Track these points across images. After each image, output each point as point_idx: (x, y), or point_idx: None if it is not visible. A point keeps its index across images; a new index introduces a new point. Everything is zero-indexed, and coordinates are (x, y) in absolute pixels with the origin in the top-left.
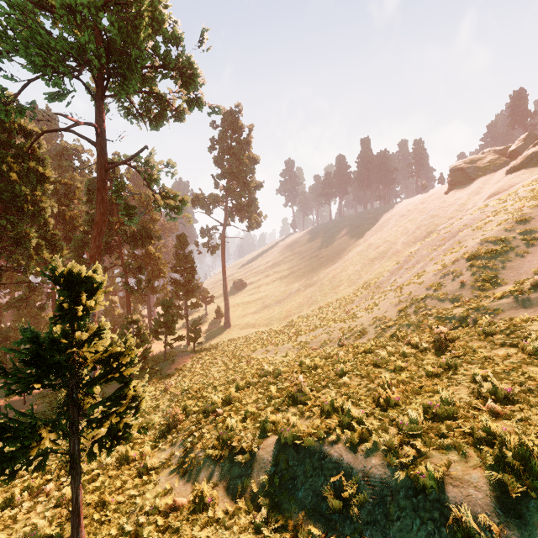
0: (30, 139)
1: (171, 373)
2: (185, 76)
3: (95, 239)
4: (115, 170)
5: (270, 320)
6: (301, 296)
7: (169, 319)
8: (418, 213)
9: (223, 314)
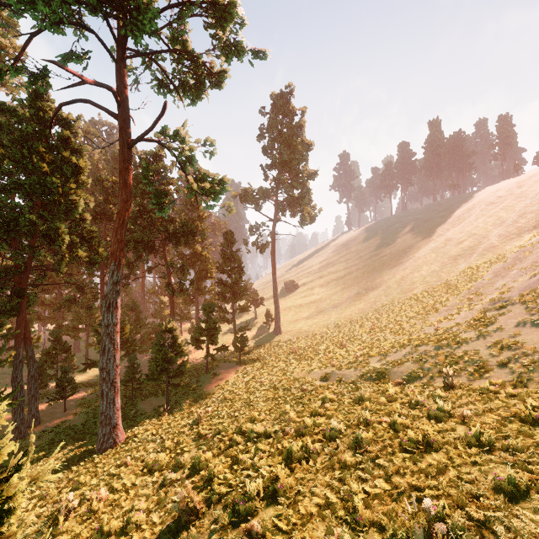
0: (67, 129)
1: (210, 391)
2: (218, 9)
3: (116, 232)
4: (158, 163)
5: (326, 328)
6: (362, 300)
7: (211, 326)
8: (514, 198)
9: (273, 319)
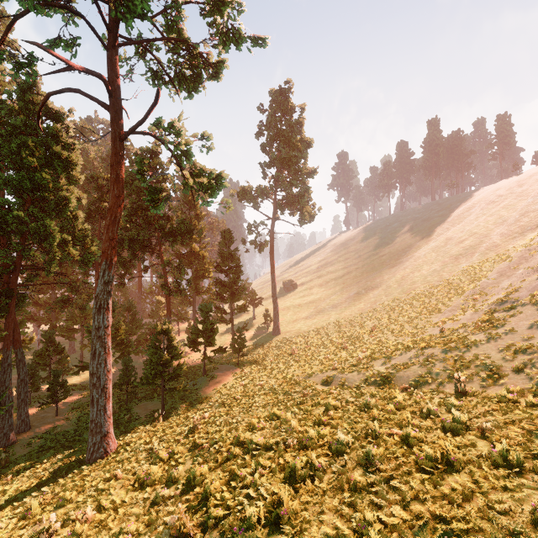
0: (59, 123)
1: (208, 395)
2: None
3: (107, 229)
4: (154, 159)
5: (325, 328)
6: (362, 300)
7: (208, 328)
8: (515, 197)
9: (271, 319)
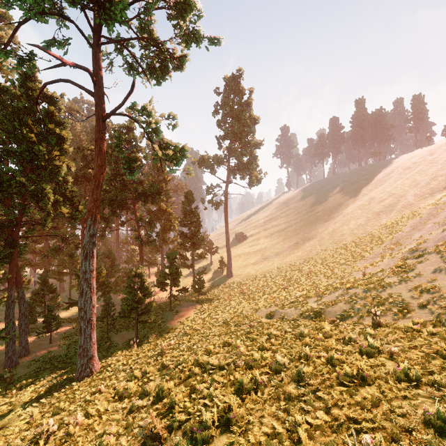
0: (52, 105)
1: (173, 327)
2: (179, 2)
3: (92, 192)
4: (130, 134)
5: (270, 272)
6: (300, 249)
7: (173, 272)
8: (427, 164)
9: (225, 264)
